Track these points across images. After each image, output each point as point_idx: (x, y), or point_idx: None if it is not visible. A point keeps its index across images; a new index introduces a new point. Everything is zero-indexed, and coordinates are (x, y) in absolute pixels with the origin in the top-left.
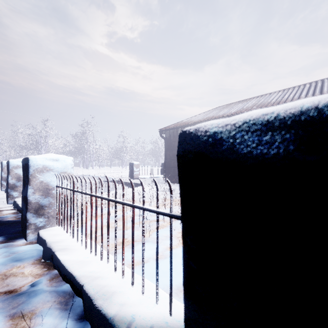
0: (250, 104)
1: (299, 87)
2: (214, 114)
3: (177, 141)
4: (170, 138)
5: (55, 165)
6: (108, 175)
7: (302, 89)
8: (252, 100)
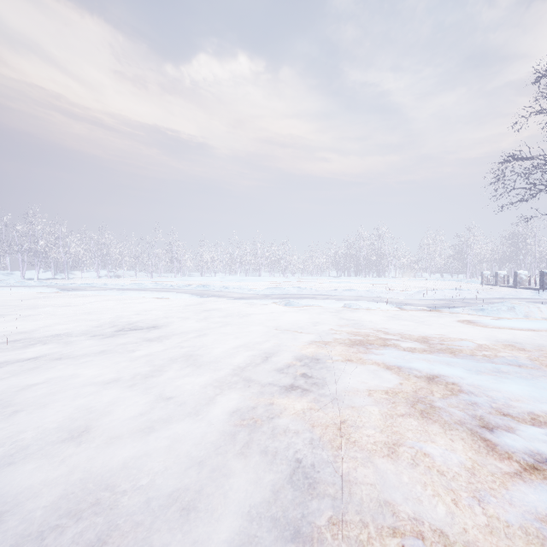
0: None
1: None
2: None
3: None
4: None
5: (523, 273)
6: None
7: None
8: None
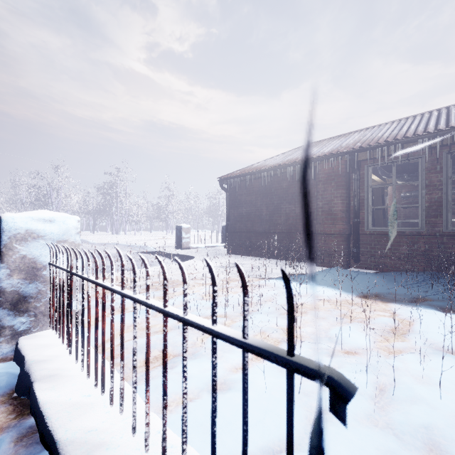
0: (352, 140)
1: (422, 116)
2: (298, 154)
3: (244, 194)
4: (234, 190)
5: (48, 229)
6: (147, 243)
7: (427, 119)
8: (353, 135)
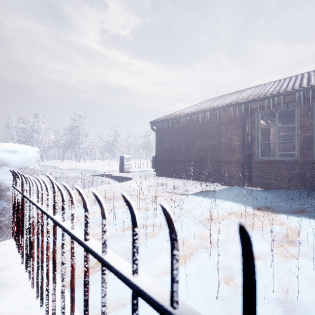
0: (246, 94)
1: (296, 77)
2: (207, 105)
3: (168, 133)
4: (161, 130)
5: (11, 158)
6: (99, 168)
7: (300, 78)
8: (246, 91)
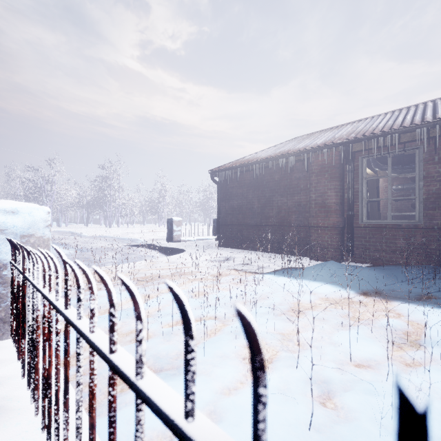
0: (345, 131)
1: (416, 107)
2: (290, 146)
3: (235, 187)
4: (226, 182)
5: (10, 221)
6: (138, 236)
7: (422, 109)
8: (346, 127)
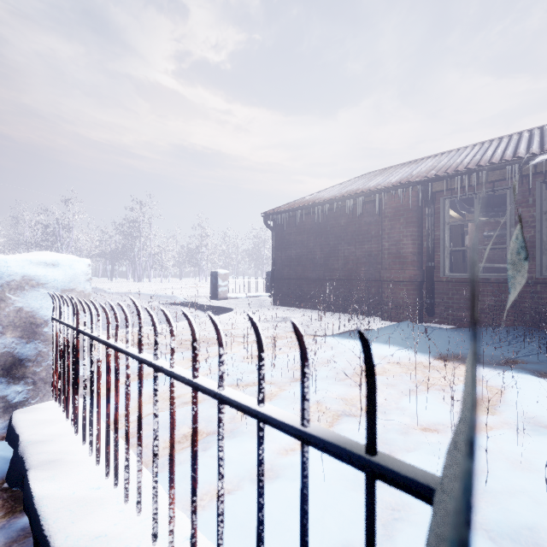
0: (425, 167)
1: (510, 138)
2: (360, 185)
3: (293, 233)
4: (282, 227)
5: (50, 275)
6: (175, 293)
7: (516, 141)
8: (426, 161)
